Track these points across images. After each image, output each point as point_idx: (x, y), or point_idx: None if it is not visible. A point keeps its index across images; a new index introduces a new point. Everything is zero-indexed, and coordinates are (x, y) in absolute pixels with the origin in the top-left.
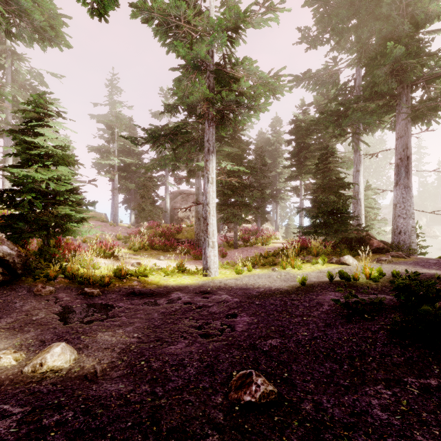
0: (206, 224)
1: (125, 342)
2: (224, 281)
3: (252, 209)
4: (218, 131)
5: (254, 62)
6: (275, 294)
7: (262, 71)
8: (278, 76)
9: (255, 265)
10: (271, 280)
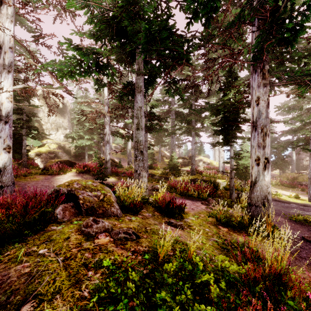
0: (310, 181)
1: (276, 207)
2: None
3: None
4: None
5: None
6: None
7: None
8: None
9: None
10: None
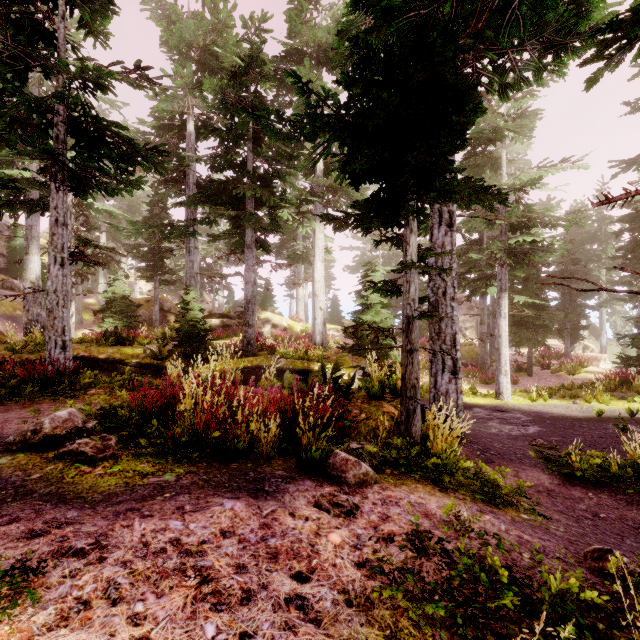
0: (498, 354)
1: None
2: (517, 406)
3: (552, 332)
4: (509, 261)
5: (550, 208)
6: (566, 419)
7: (559, 216)
8: (579, 211)
9: (553, 396)
10: (568, 411)
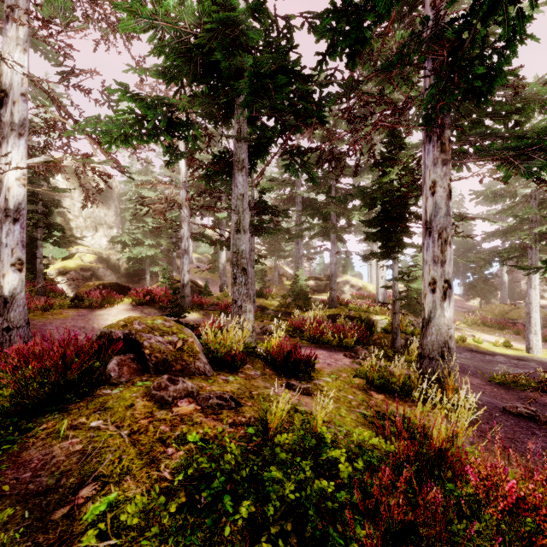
0: (528, 317)
1: (471, 363)
2: (542, 359)
3: None
4: None
5: None
6: None
7: None
8: None
9: None
10: None
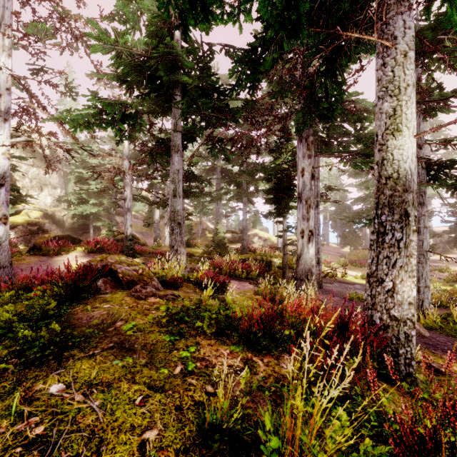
0: None
1: (338, 289)
2: None
3: None
4: None
5: None
6: None
7: None
8: None
9: None
10: None
